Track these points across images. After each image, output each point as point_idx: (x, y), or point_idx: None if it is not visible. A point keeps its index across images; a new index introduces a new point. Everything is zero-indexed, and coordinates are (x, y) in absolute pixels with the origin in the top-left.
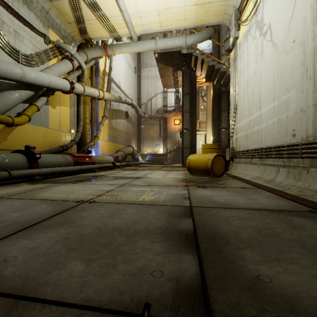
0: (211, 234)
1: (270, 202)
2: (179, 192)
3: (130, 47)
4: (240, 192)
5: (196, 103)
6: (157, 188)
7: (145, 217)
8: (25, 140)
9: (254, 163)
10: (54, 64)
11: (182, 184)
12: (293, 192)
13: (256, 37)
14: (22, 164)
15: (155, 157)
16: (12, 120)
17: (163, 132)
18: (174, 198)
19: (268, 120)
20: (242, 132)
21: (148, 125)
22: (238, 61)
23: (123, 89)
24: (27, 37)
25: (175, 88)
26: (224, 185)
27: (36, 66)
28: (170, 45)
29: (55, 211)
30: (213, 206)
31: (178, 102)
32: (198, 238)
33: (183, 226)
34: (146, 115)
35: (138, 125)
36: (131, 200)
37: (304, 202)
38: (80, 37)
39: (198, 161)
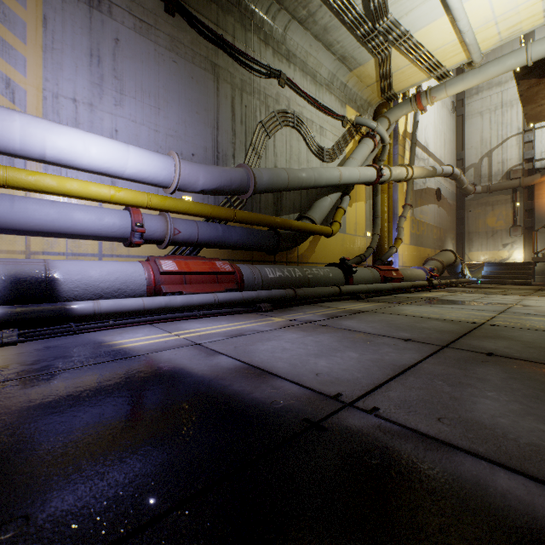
0: None
1: None
2: None
3: (465, 81)
4: None
5: None
6: None
7: None
8: (327, 251)
9: None
10: (354, 150)
11: None
12: None
13: None
14: (340, 279)
15: (504, 269)
16: (331, 230)
17: (522, 218)
18: None
19: None
20: None
21: (481, 206)
22: None
23: (431, 152)
24: (329, 128)
25: None
26: None
27: (336, 159)
28: None
29: (462, 327)
30: None
31: None
32: None
33: None
34: (479, 187)
35: (459, 208)
36: None
37: None
38: (378, 98)
39: None
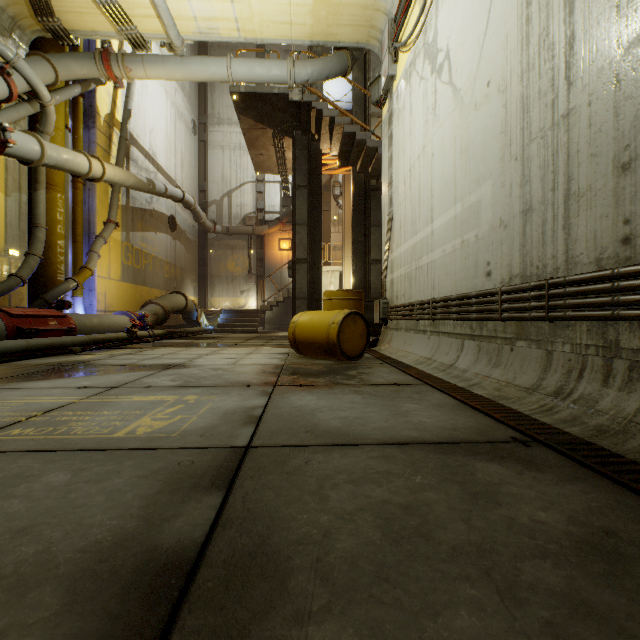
0: (248, 553)
1: (437, 419)
2: (244, 404)
3: (168, 67)
4: (385, 396)
5: (325, 208)
6: (197, 394)
7: (81, 503)
8: None
9: (422, 331)
10: None
11: (267, 379)
12: (486, 391)
13: (426, 76)
14: None
15: (238, 317)
16: None
17: (256, 266)
18: (219, 422)
19: (446, 244)
20: (403, 268)
21: (223, 248)
22: (396, 125)
23: (162, 166)
24: None
25: (281, 174)
26: (356, 379)
27: None
28: (260, 75)
29: None
30: (304, 443)
31: (287, 204)
32: (196, 583)
33: (178, 527)
34: (220, 226)
35: (202, 247)
36: (90, 437)
37: (503, 417)
38: (36, 22)
39: (312, 326)
